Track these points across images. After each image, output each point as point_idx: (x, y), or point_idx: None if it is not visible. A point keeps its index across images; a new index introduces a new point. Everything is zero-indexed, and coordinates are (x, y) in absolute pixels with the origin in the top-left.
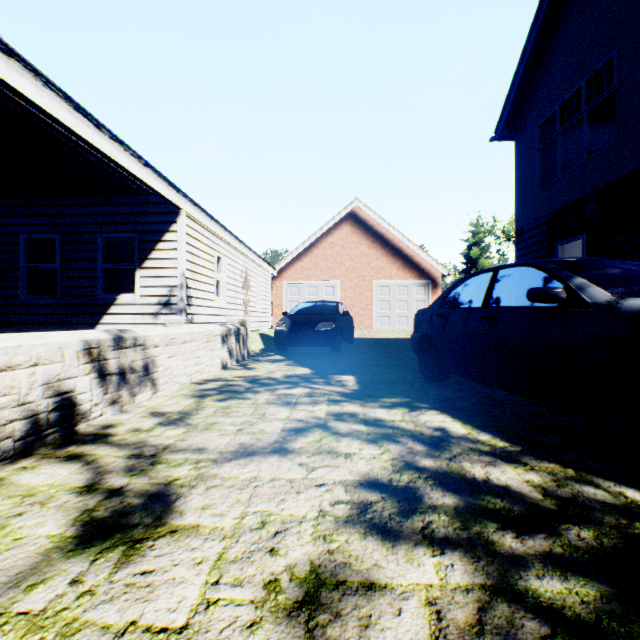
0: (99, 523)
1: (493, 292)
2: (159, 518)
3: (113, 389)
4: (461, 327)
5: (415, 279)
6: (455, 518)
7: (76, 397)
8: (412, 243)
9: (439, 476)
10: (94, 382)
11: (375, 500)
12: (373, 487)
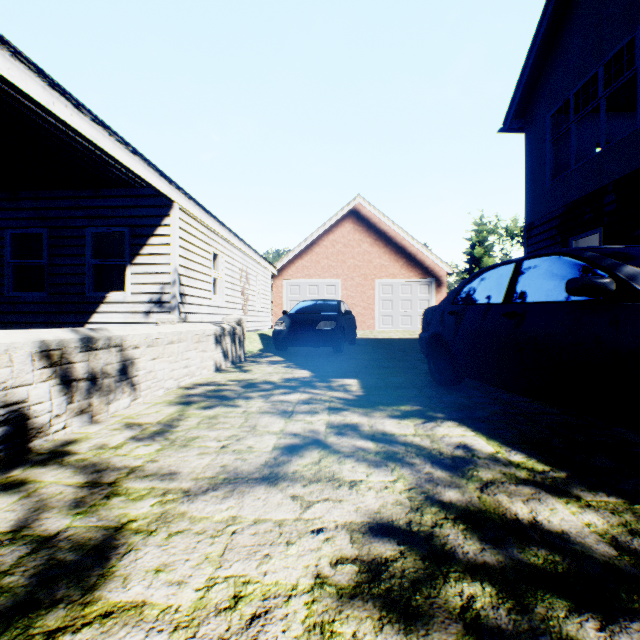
0: (6, 598)
1: (517, 286)
2: (92, 589)
3: (80, 397)
4: (478, 326)
5: (419, 278)
6: (506, 591)
7: (29, 408)
8: (416, 241)
9: (472, 516)
10: (54, 390)
11: (391, 557)
12: (387, 534)
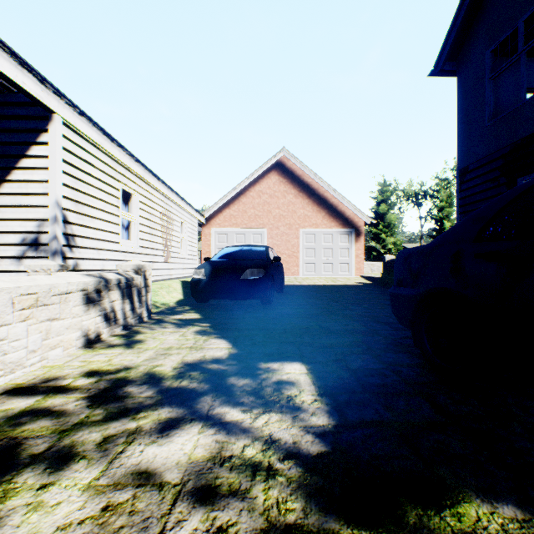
0: None
1: None
2: None
3: None
4: None
5: (339, 227)
6: None
7: None
8: (337, 192)
9: None
10: None
11: None
12: None
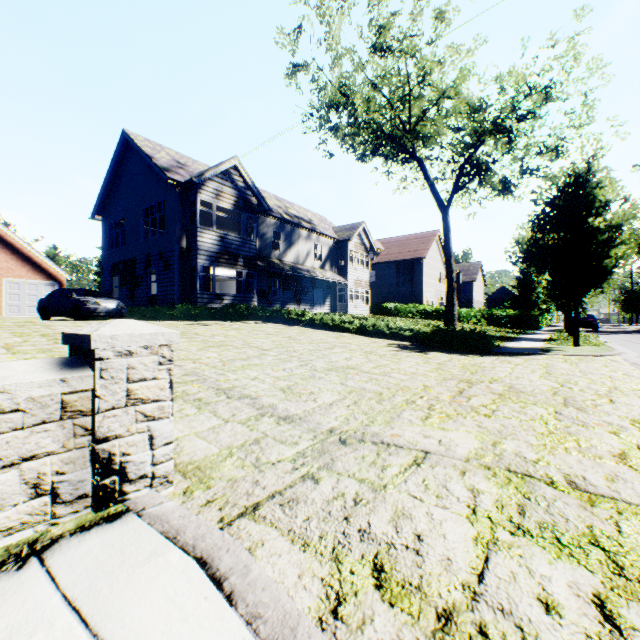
0: None
1: (62, 294)
2: None
3: None
4: (54, 303)
5: (45, 280)
6: None
7: None
8: (42, 255)
9: None
10: None
11: None
12: None
